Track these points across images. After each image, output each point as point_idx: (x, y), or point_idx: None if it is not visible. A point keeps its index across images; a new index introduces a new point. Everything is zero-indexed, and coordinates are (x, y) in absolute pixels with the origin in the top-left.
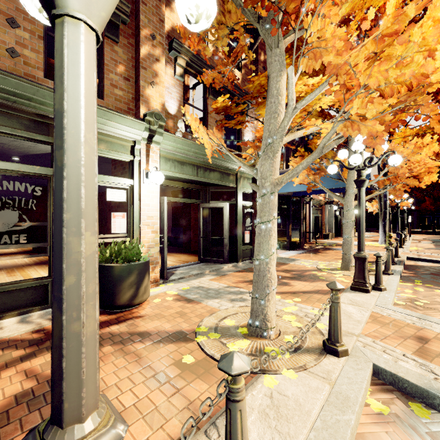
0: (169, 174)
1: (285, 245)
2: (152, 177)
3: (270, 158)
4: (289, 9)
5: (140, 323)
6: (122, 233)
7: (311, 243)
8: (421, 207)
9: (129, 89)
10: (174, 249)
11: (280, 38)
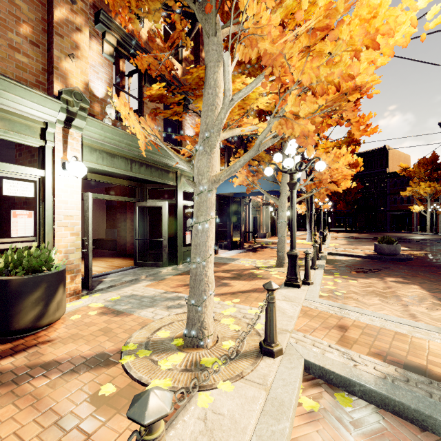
0: (95, 167)
1: (227, 245)
2: (70, 168)
3: (207, 153)
4: None
5: (48, 350)
6: (30, 236)
7: (251, 242)
8: (337, 209)
9: (38, 57)
10: (107, 253)
11: (217, 26)
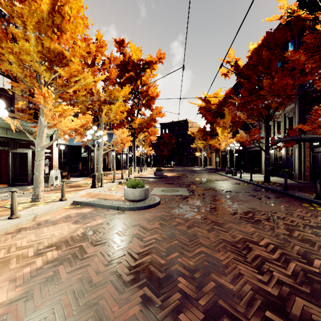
0: None
1: (77, 175)
2: None
3: (40, 138)
4: (37, 104)
5: None
6: None
7: None
8: (163, 154)
9: None
10: None
11: None
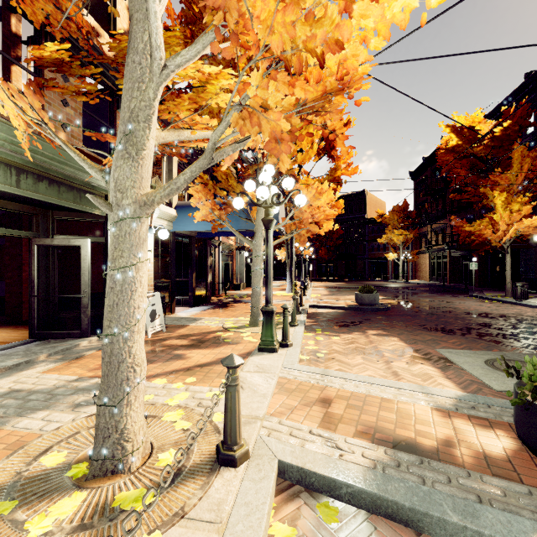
0: None
1: (187, 301)
2: None
3: (132, 157)
4: None
5: None
6: None
7: (221, 295)
8: (319, 256)
9: None
10: None
11: None
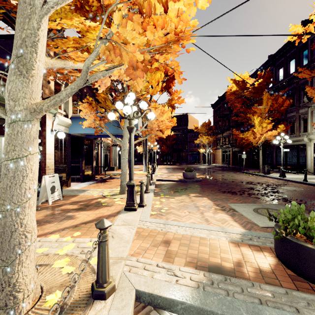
0: None
1: (79, 178)
2: None
3: (23, 74)
4: None
5: None
6: None
7: (102, 174)
8: (162, 150)
9: None
10: None
11: None
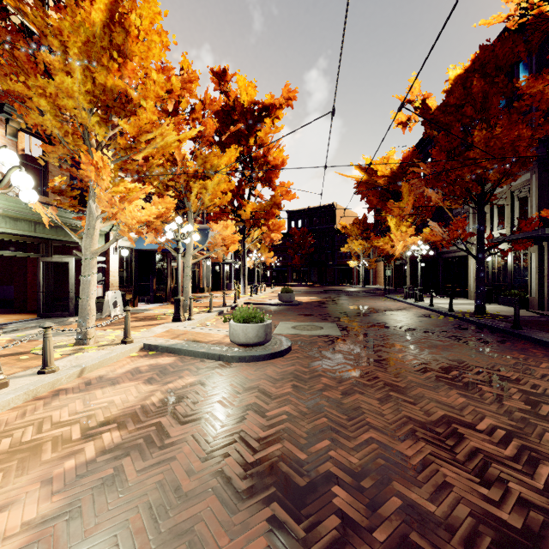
0: None
1: (150, 299)
2: None
3: (90, 237)
4: (85, 180)
5: None
6: None
7: None
8: (292, 263)
9: None
10: (0, 311)
11: None
